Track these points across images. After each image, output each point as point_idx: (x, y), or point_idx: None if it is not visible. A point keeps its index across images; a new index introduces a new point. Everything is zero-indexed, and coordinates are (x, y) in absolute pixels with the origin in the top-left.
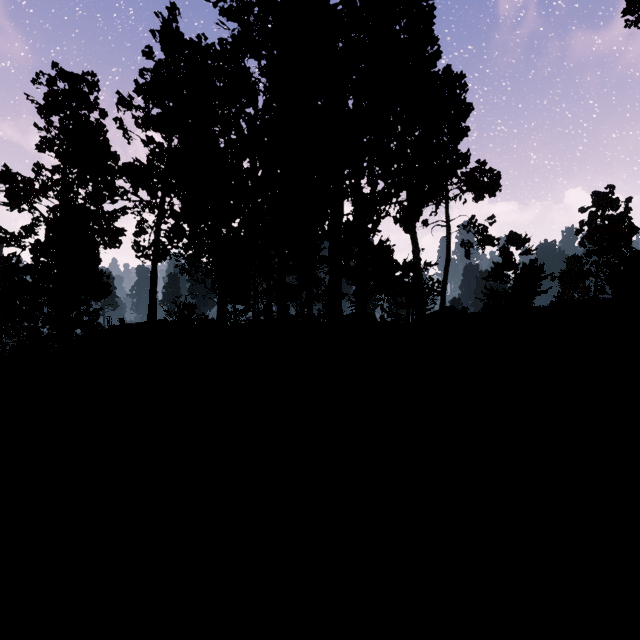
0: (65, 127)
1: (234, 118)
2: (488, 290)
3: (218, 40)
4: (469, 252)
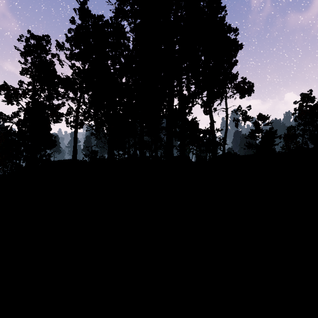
0: (34, 62)
1: (118, 57)
2: (247, 143)
3: (110, 18)
4: (237, 124)
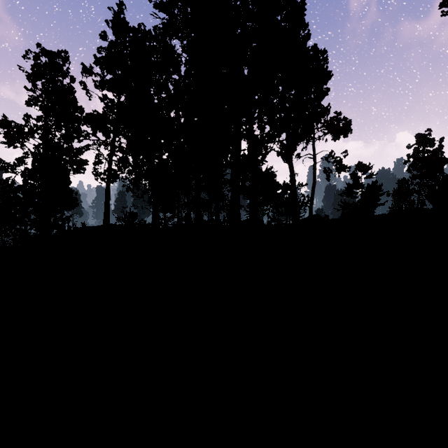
0: (46, 89)
1: (164, 82)
2: (343, 203)
3: (153, 27)
4: (329, 176)
